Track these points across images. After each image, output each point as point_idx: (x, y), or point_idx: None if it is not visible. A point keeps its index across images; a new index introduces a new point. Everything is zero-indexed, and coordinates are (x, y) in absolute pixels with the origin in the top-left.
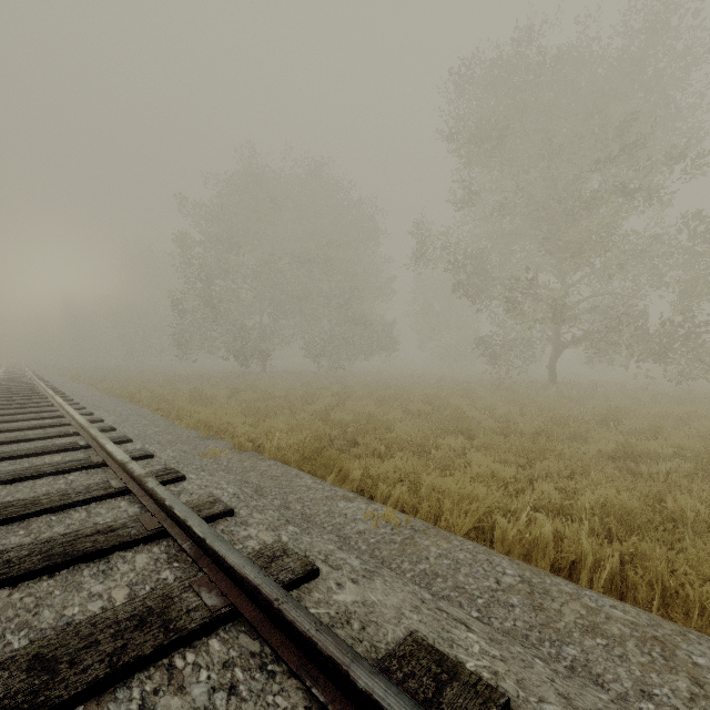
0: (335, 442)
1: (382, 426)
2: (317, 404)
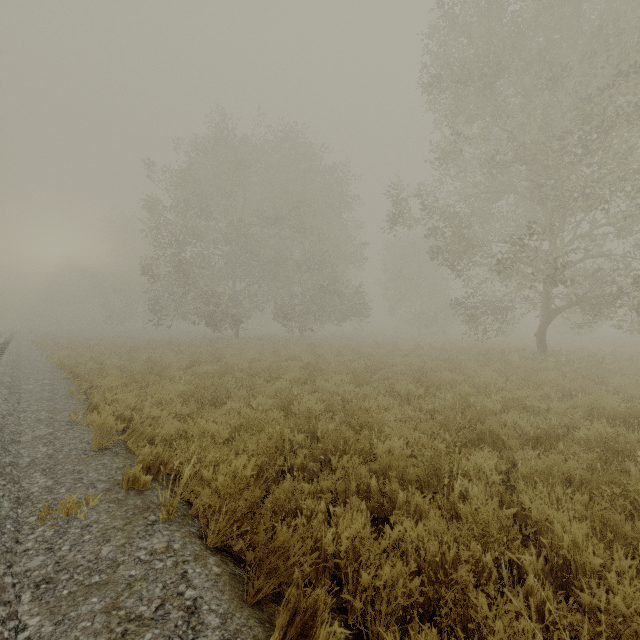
0: (298, 452)
1: (364, 423)
2: (281, 382)
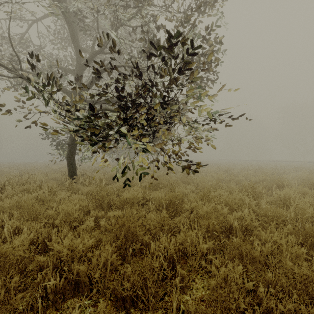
0: None
1: None
2: None
